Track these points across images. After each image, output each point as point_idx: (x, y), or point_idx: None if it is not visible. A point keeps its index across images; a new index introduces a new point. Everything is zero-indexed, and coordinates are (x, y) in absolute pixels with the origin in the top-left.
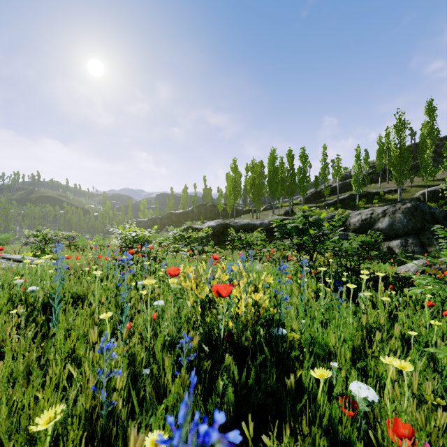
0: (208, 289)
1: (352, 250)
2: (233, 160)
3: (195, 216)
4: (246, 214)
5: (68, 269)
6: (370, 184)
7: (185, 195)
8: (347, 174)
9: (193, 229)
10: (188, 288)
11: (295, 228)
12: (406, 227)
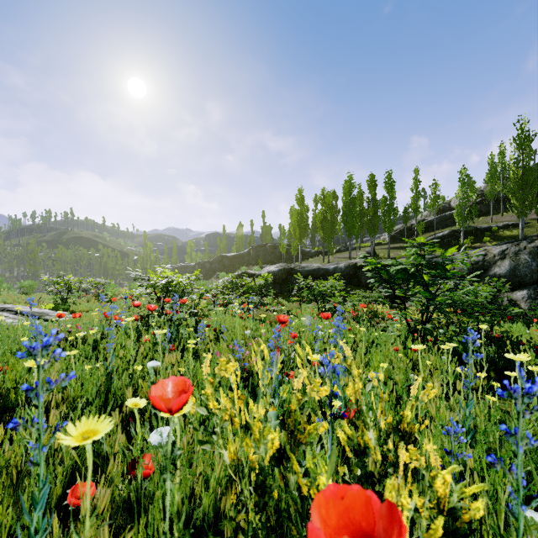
0: (277, 441)
1: (479, 305)
2: (299, 189)
3: (251, 260)
4: (314, 256)
5: (56, 333)
6: (477, 217)
7: (240, 235)
8: (445, 206)
9: (249, 275)
10: (225, 416)
11: (402, 271)
12: (535, 273)
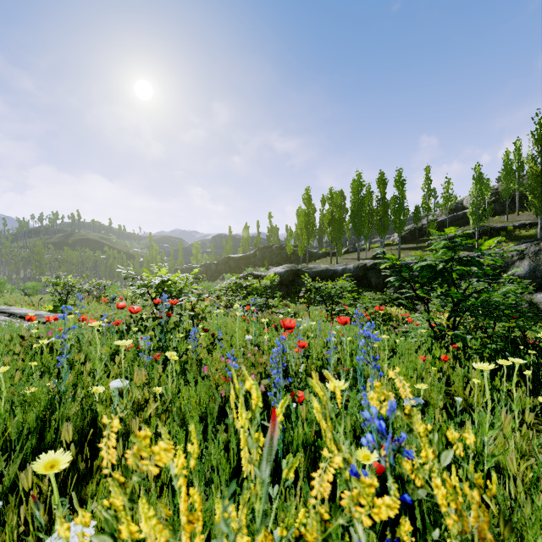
0: None
1: (509, 308)
2: (306, 189)
3: (257, 261)
4: (322, 258)
5: (22, 339)
6: (491, 216)
7: (246, 236)
8: (457, 205)
9: (254, 277)
10: None
11: (428, 268)
12: None
